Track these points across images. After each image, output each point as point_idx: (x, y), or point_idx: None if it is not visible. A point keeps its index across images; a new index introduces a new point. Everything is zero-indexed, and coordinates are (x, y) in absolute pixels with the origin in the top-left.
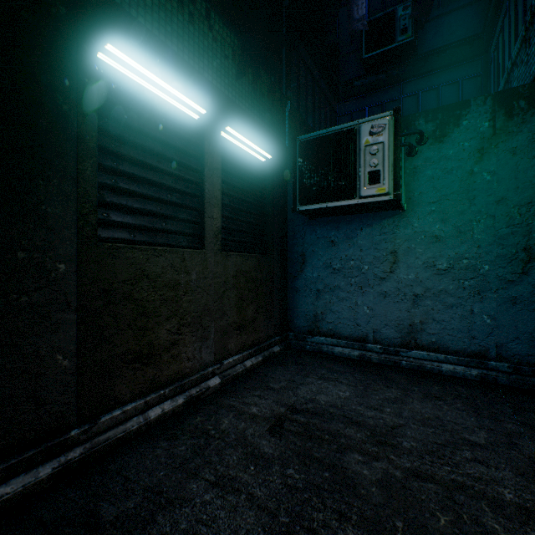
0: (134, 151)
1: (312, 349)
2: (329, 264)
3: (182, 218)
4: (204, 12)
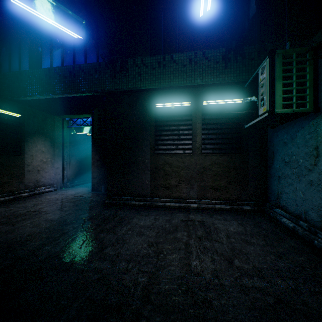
0: (166, 127)
1: (272, 216)
2: (283, 158)
3: (183, 144)
4: (201, 56)
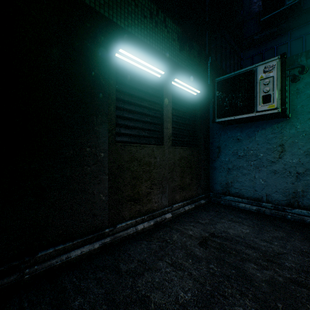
0: (130, 98)
1: (224, 203)
2: (236, 153)
3: (152, 129)
4: (162, 19)
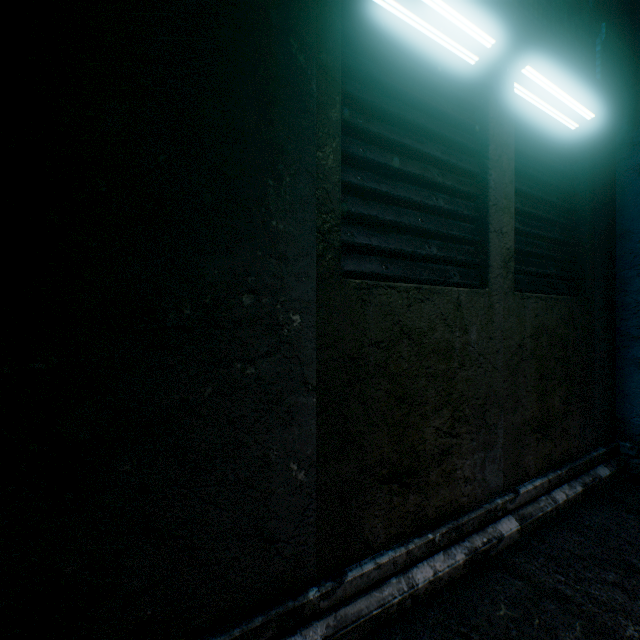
0: (385, 128)
1: None
2: None
3: (453, 235)
4: None
